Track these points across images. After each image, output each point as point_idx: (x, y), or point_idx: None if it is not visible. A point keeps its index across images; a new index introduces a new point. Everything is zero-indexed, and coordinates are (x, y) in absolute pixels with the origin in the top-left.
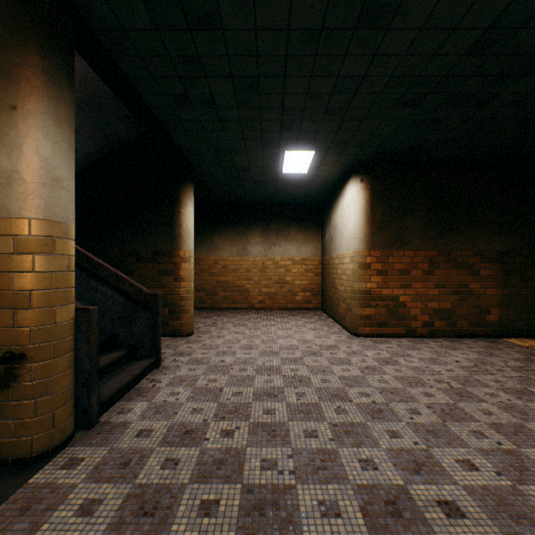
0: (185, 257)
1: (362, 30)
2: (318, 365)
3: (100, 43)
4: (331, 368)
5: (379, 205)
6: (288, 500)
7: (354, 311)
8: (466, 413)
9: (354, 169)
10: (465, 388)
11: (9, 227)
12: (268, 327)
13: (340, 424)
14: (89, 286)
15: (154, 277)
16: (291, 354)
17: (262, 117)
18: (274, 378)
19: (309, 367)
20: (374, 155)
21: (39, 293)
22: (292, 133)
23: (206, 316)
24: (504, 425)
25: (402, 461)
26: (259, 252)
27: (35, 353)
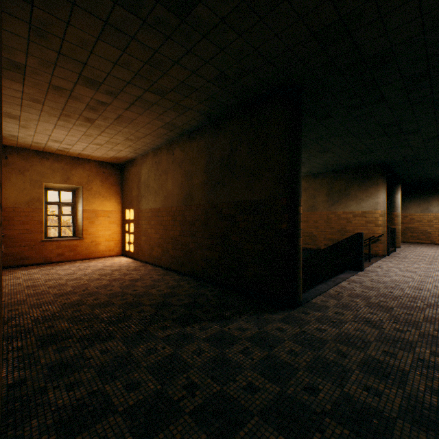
0: (397, 215)
1: None
2: None
3: (388, 166)
4: None
5: None
6: None
7: None
8: None
9: None
10: None
11: (377, 212)
12: None
13: None
14: None
15: None
16: None
17: None
18: None
19: None
20: None
21: (383, 224)
22: None
23: (400, 244)
24: None
25: None
26: (438, 210)
27: (382, 235)
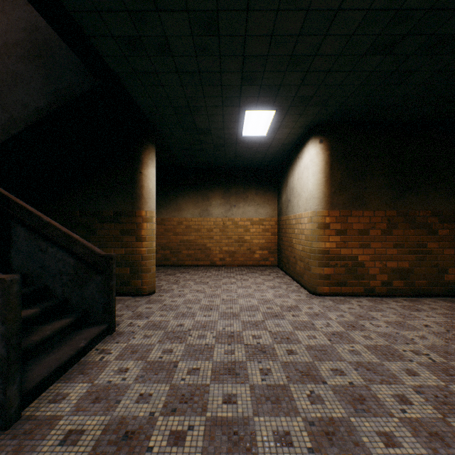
0: (147, 217)
1: None
2: (282, 331)
3: None
4: (295, 334)
5: (338, 165)
6: None
7: (313, 270)
8: None
9: (313, 130)
10: (449, 362)
11: None
12: (228, 285)
13: (318, 420)
14: (38, 247)
15: (116, 237)
16: (252, 316)
17: (222, 68)
18: (235, 348)
19: (272, 333)
20: (334, 116)
21: None
22: (253, 88)
23: (169, 273)
24: None
25: None
26: (220, 213)
27: None
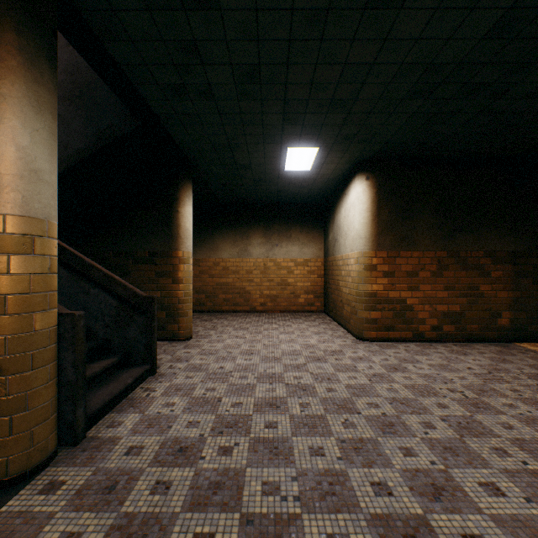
0: (184, 258)
1: (372, 10)
2: (323, 372)
3: (88, 26)
4: (336, 375)
5: (385, 204)
6: (293, 533)
7: (359, 314)
8: (485, 427)
9: (359, 166)
10: (480, 398)
11: None
12: (270, 330)
13: (349, 439)
14: (80, 288)
15: (151, 279)
16: (294, 359)
17: (263, 110)
18: (276, 386)
19: (313, 374)
20: (380, 152)
21: (15, 298)
22: (295, 127)
23: (205, 319)
24: (528, 442)
25: (419, 484)
26: (261, 253)
27: (10, 364)
